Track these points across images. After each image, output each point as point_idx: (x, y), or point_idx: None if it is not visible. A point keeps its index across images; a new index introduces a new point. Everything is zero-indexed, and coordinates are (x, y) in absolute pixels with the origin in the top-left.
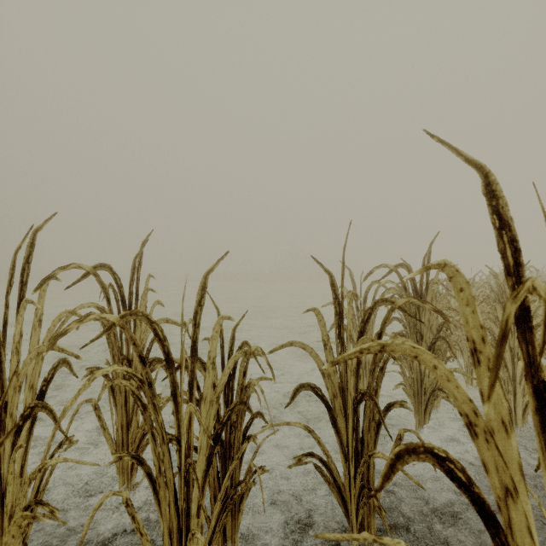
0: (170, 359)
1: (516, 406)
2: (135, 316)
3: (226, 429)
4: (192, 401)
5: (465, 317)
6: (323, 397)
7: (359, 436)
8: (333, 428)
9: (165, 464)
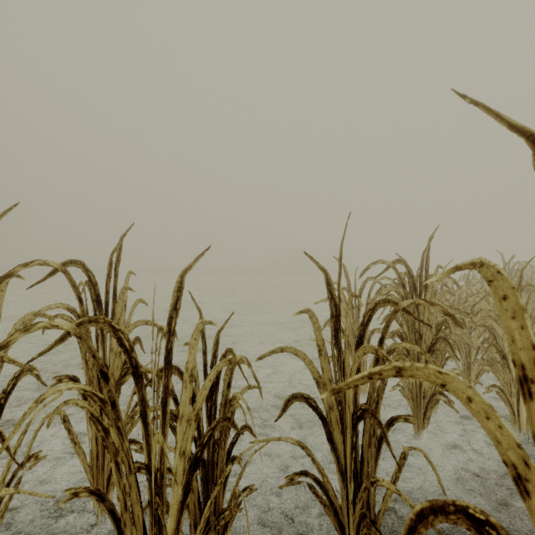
0: (138, 373)
1: (520, 409)
2: (95, 323)
3: (208, 447)
4: (165, 421)
5: (510, 334)
6: (318, 408)
7: (358, 453)
8: (329, 444)
9: (132, 498)
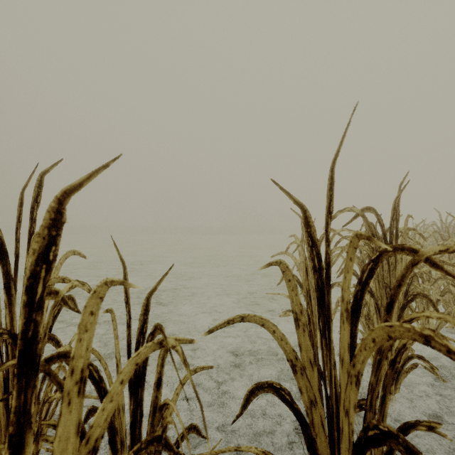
0: None
1: None
2: None
3: None
4: None
5: None
6: (294, 404)
7: None
8: None
9: None
